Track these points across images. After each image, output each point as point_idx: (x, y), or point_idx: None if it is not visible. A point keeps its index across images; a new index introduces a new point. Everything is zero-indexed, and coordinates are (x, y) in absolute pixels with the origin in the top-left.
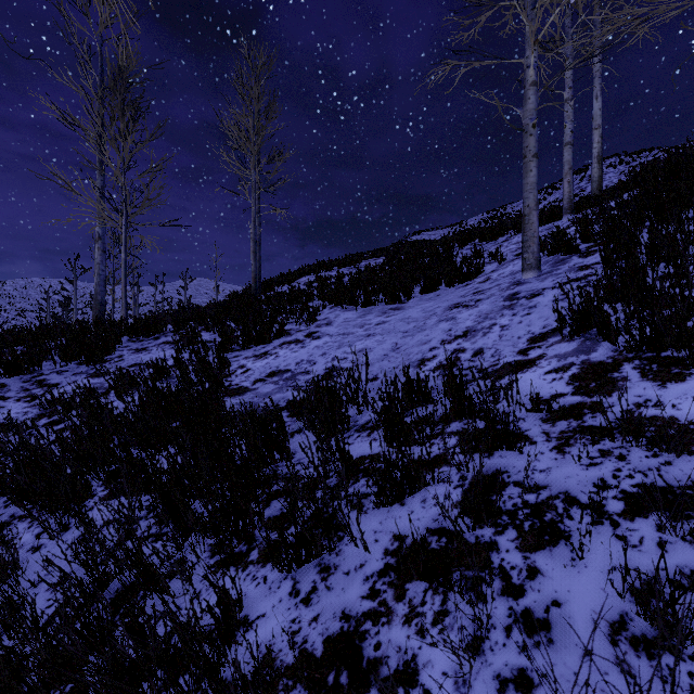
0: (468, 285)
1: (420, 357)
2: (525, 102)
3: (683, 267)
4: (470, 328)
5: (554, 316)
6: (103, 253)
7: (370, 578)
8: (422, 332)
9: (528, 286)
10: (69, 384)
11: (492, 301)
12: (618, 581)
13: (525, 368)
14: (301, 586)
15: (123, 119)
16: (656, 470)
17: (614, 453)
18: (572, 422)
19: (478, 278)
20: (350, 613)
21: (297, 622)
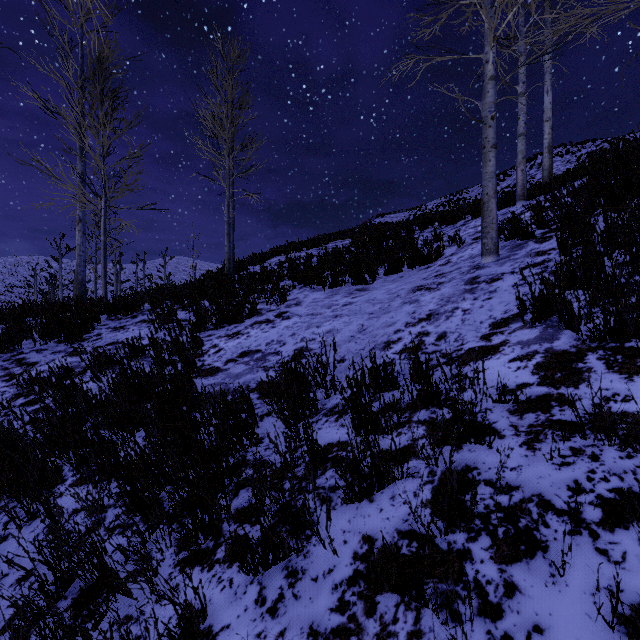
0: (430, 268)
1: (385, 339)
2: (484, 95)
3: (639, 255)
4: (433, 311)
5: (514, 301)
6: (84, 235)
7: (339, 586)
8: (387, 314)
9: (488, 271)
10: (47, 364)
11: (454, 285)
12: (603, 605)
13: (489, 354)
14: (268, 592)
15: (102, 108)
16: (632, 473)
17: (586, 452)
18: (539, 415)
19: (439, 260)
20: (318, 628)
21: (263, 637)
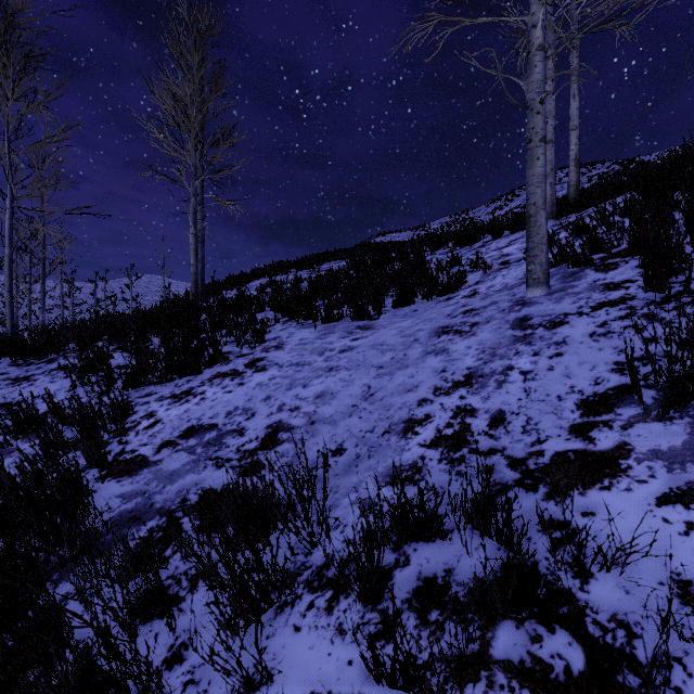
0: (452, 299)
1: (405, 415)
2: (530, 71)
3: None
4: (473, 369)
5: (604, 362)
6: None
7: None
8: (403, 370)
9: (540, 309)
10: None
11: (495, 328)
12: None
13: (603, 475)
14: None
15: (5, 70)
16: None
17: None
18: None
19: (461, 290)
20: None
21: None
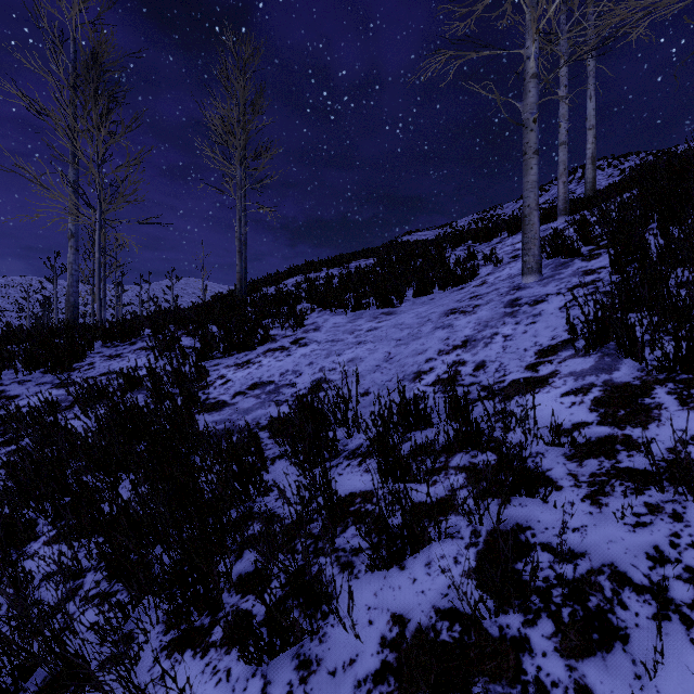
0: (464, 289)
1: (415, 369)
2: (525, 95)
3: None
4: (469, 337)
5: (563, 325)
6: (76, 251)
7: (362, 684)
8: (417, 340)
9: (530, 292)
10: (28, 397)
11: (492, 308)
12: None
13: (536, 387)
14: (274, 689)
15: (96, 109)
16: None
17: (665, 510)
18: (603, 461)
19: (474, 281)
20: None
21: None
